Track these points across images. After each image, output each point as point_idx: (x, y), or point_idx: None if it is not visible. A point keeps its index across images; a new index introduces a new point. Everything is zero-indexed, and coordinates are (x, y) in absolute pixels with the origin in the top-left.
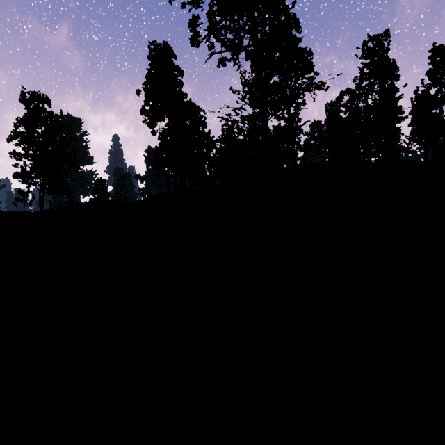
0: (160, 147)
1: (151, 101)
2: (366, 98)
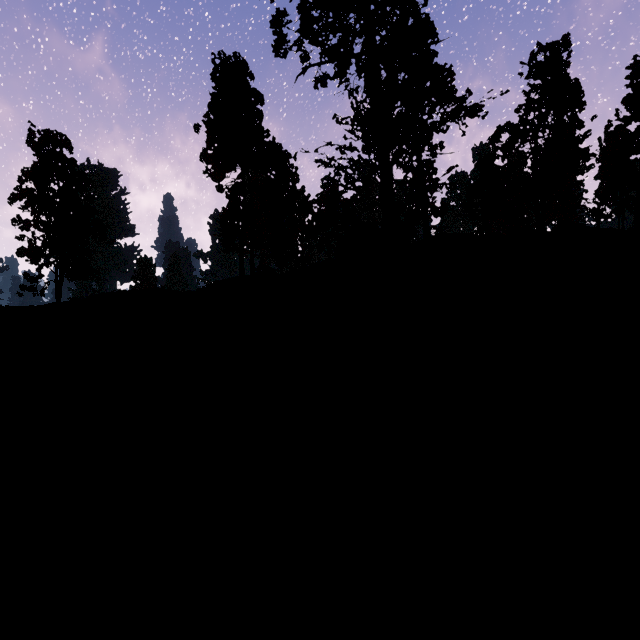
0: (229, 210)
1: (216, 142)
2: (535, 137)
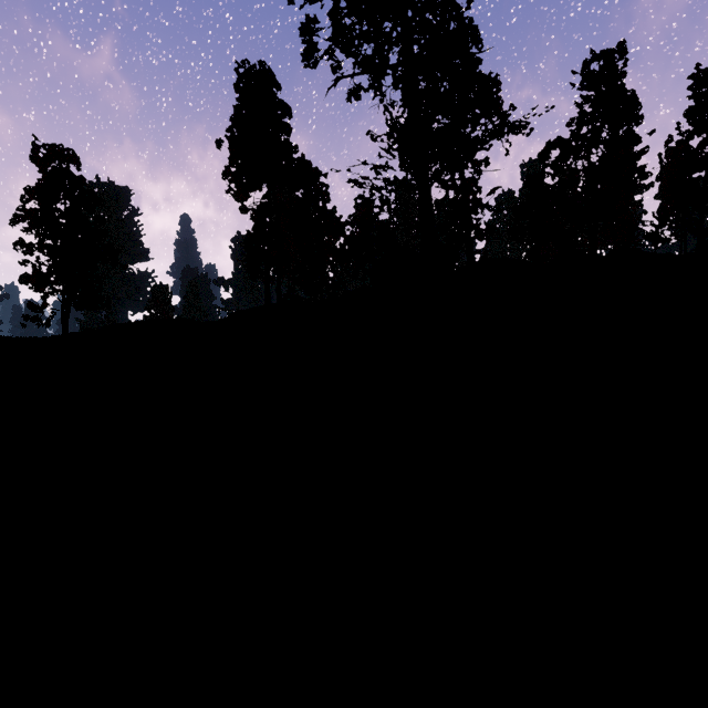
0: (254, 233)
1: (239, 159)
2: (588, 153)
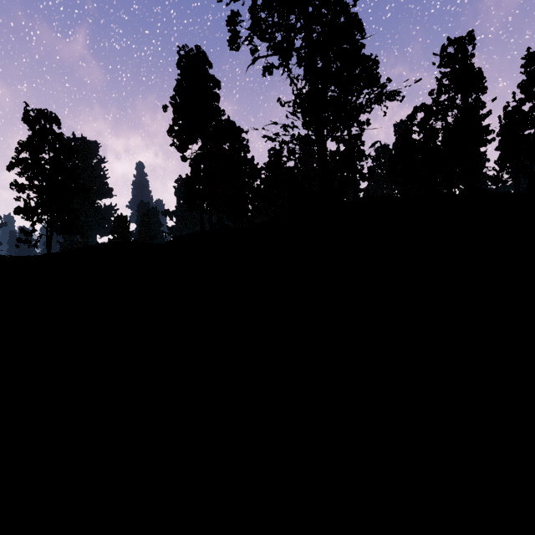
0: (191, 176)
1: (181, 120)
2: (446, 115)
